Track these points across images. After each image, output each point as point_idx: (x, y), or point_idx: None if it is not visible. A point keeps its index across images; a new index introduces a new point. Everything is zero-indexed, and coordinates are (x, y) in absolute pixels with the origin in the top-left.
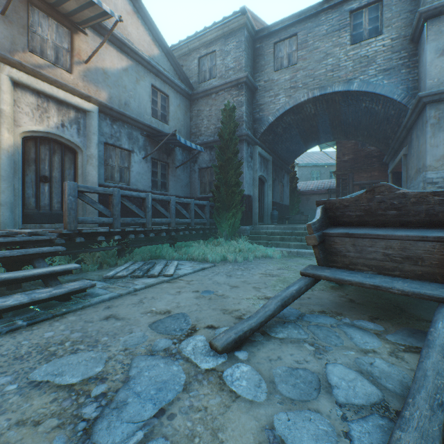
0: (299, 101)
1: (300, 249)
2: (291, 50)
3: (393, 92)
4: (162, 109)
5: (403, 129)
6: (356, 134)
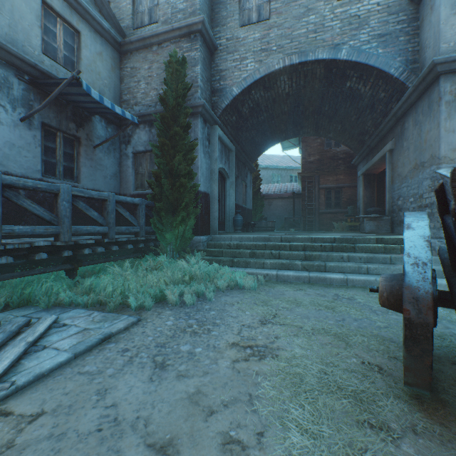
0: (272, 69)
1: (280, 270)
2: (261, 0)
3: (390, 65)
4: (67, 50)
5: (391, 118)
6: (328, 129)
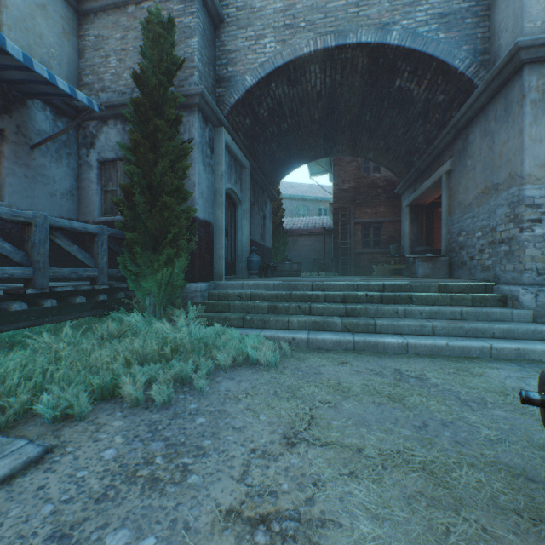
0: (300, 53)
1: (312, 331)
2: None
3: (454, 55)
4: None
5: (450, 130)
6: (368, 147)
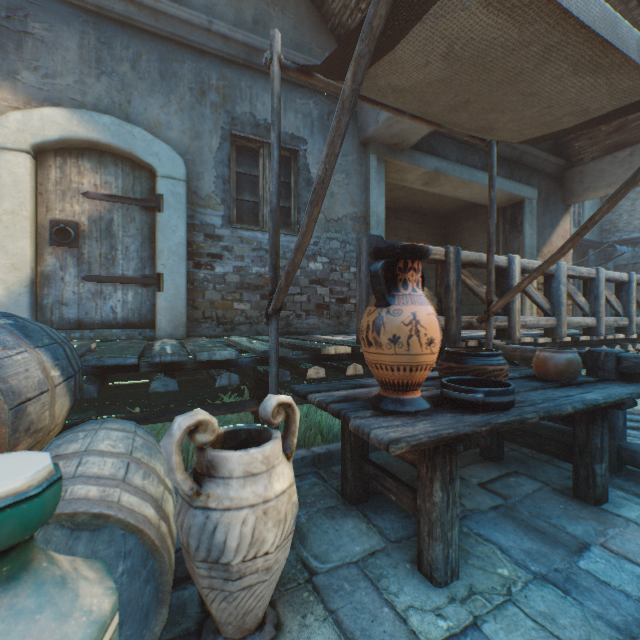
0: None
1: None
2: None
3: None
4: (577, 216)
5: None
6: None
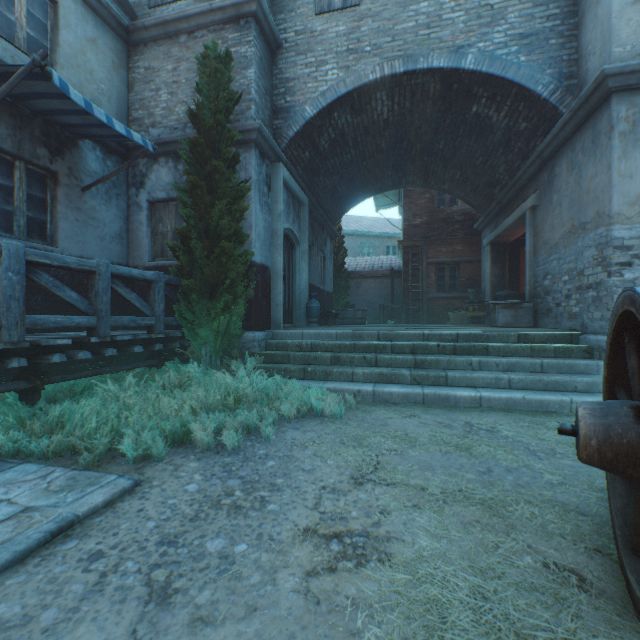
0: (365, 80)
1: (378, 384)
2: None
3: (536, 79)
4: (34, 28)
5: (534, 160)
6: (442, 178)
